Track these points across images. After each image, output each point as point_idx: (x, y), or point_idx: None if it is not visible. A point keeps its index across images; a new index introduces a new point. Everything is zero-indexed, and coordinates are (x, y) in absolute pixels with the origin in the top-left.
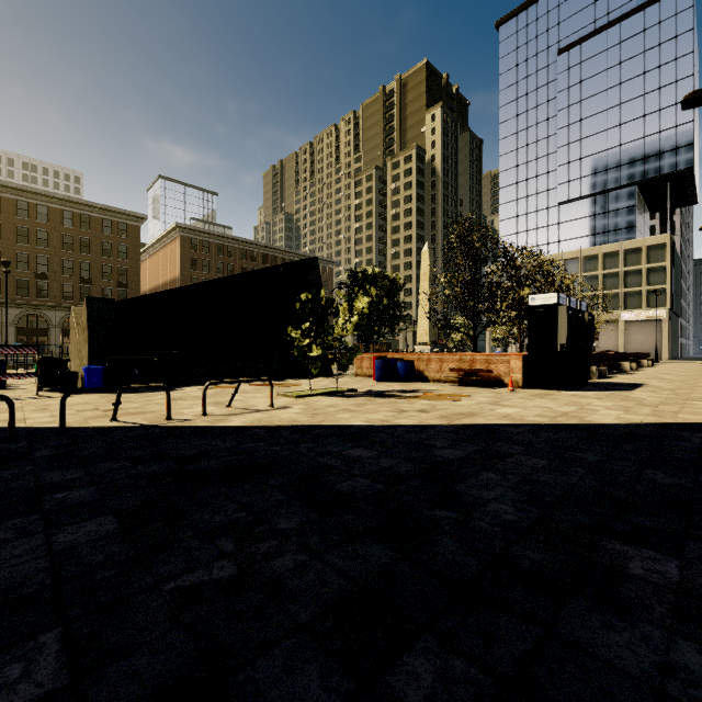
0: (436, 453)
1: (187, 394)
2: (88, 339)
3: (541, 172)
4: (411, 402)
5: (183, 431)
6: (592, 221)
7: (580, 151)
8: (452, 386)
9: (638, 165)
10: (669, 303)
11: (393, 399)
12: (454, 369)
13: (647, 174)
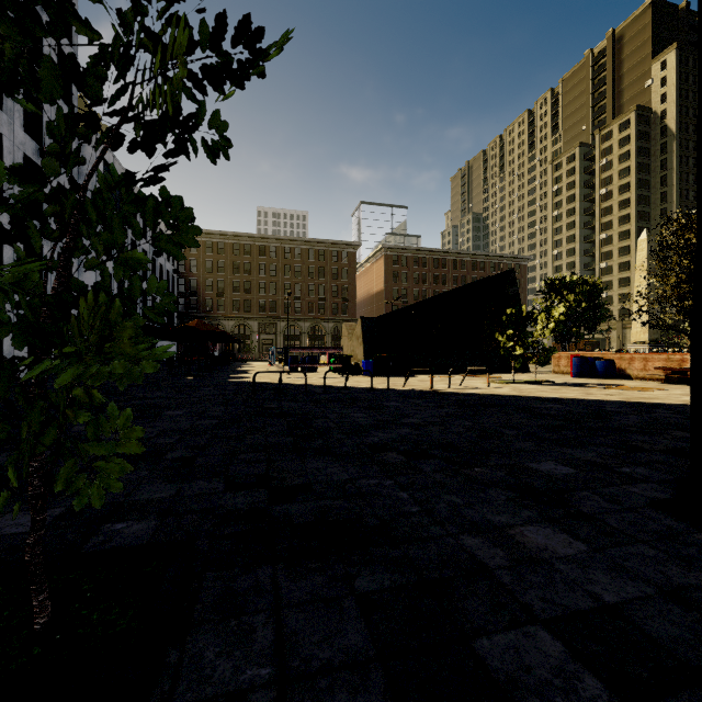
0: (603, 409)
1: (424, 379)
2: (362, 343)
3: None
4: (602, 390)
5: (446, 393)
6: None
7: None
8: (655, 383)
9: None
10: None
11: (585, 388)
12: (659, 367)
13: None
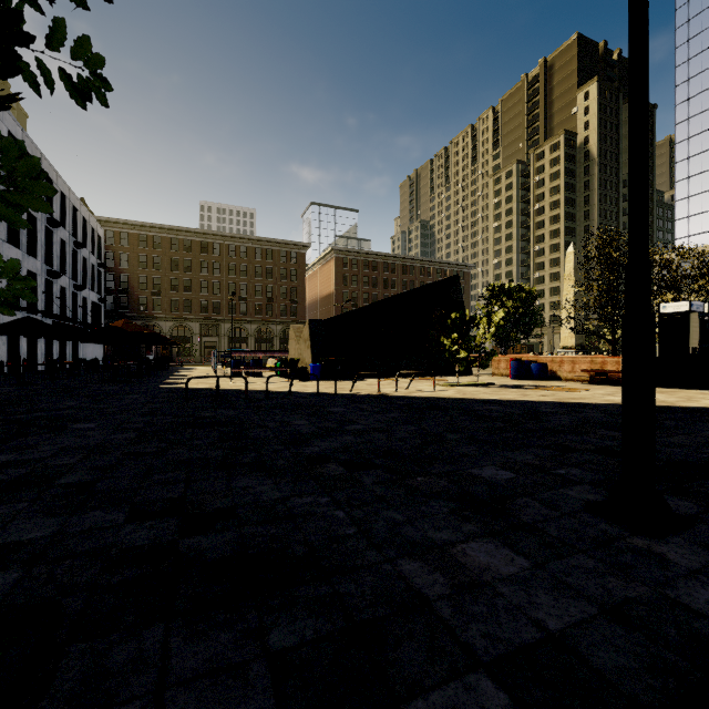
0: (539, 409)
1: (372, 382)
2: (310, 346)
3: None
4: (537, 391)
5: (393, 397)
6: None
7: None
8: (582, 384)
9: None
10: None
11: (522, 390)
12: (585, 369)
13: None
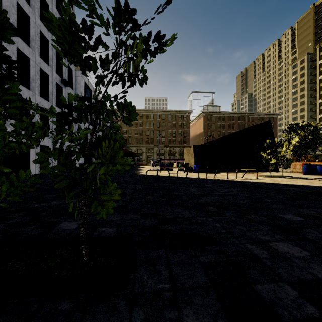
0: (321, 190)
1: (223, 174)
2: (193, 157)
3: None
4: (320, 181)
5: (235, 181)
6: None
7: None
8: None
9: None
10: None
11: (310, 180)
12: None
13: None
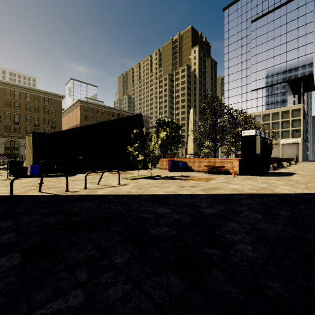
0: (202, 210)
1: (79, 178)
2: (32, 151)
3: (243, 76)
4: (187, 181)
5: (73, 198)
6: (267, 98)
7: (261, 67)
8: (205, 174)
9: (288, 72)
10: (302, 135)
11: (178, 180)
12: (206, 165)
13: (292, 77)
